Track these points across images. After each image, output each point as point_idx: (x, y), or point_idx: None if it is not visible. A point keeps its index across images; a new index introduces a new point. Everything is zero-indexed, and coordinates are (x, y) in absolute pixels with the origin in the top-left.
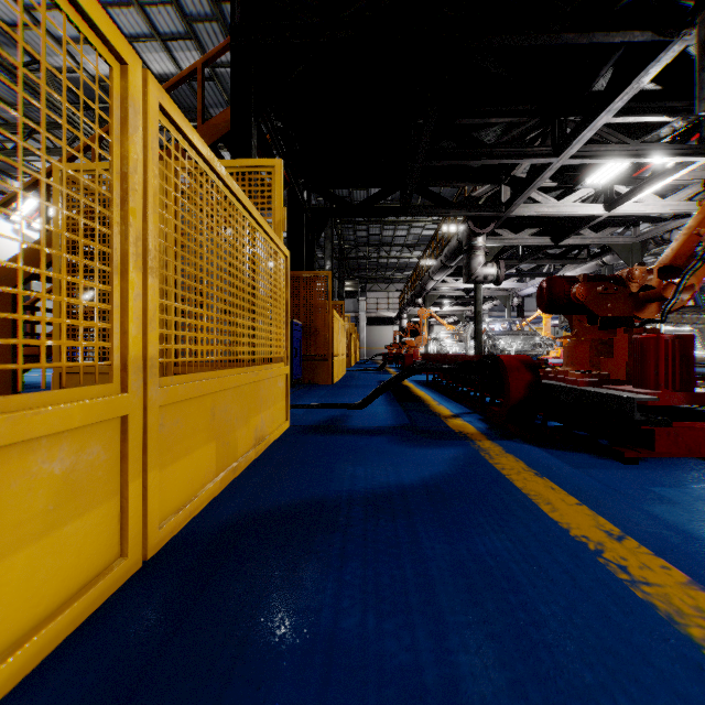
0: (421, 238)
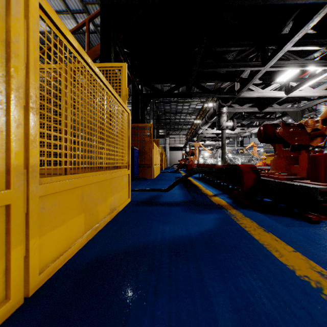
0: (195, 109)
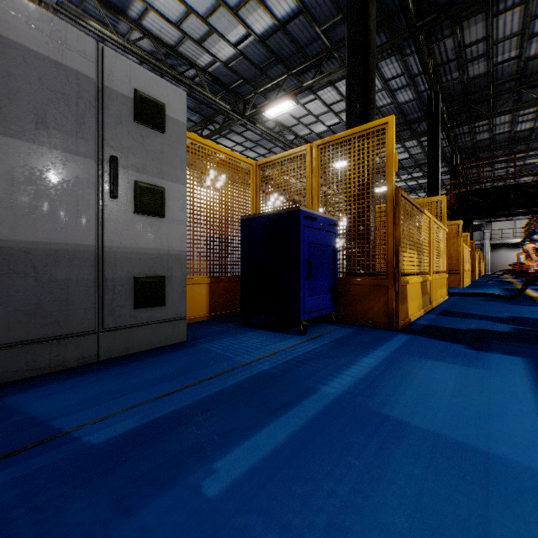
0: None
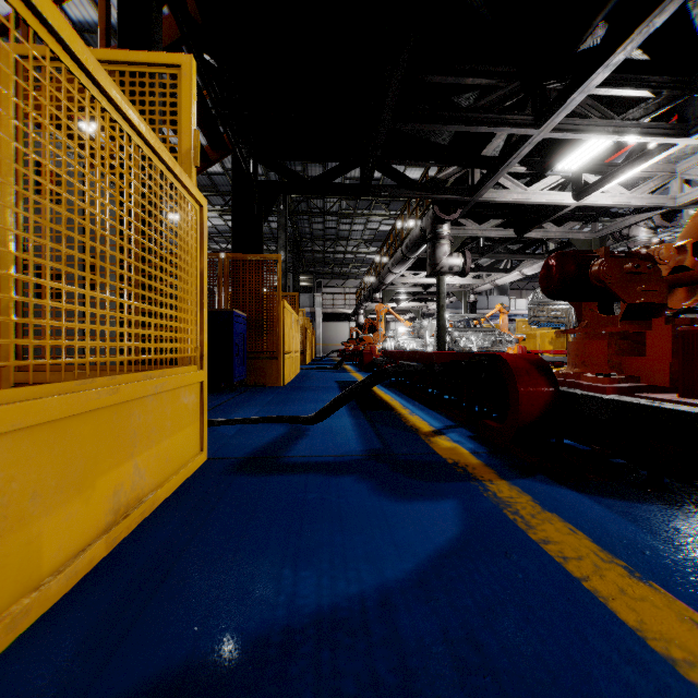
0: (378, 233)
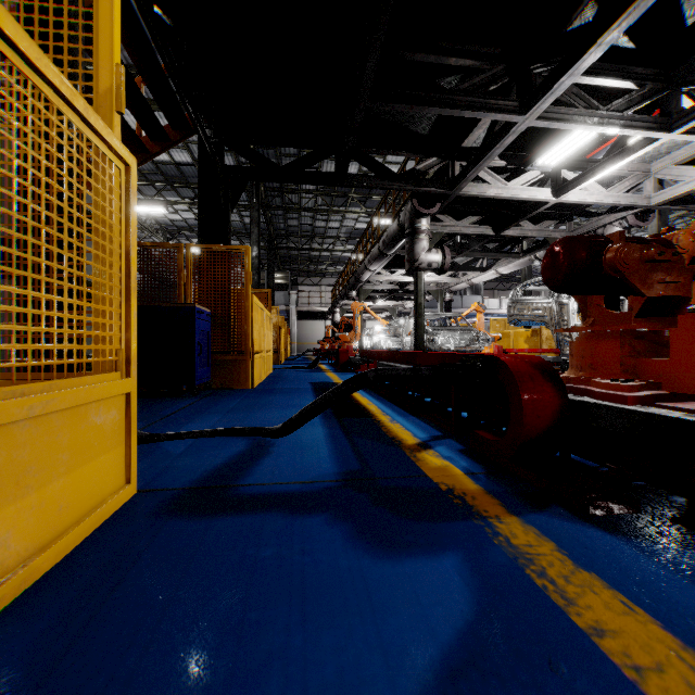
0: (354, 231)
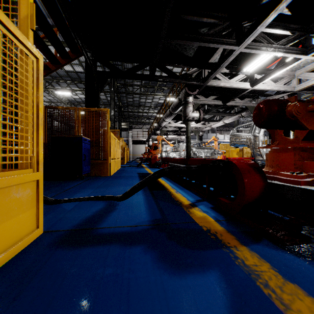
0: (158, 104)
